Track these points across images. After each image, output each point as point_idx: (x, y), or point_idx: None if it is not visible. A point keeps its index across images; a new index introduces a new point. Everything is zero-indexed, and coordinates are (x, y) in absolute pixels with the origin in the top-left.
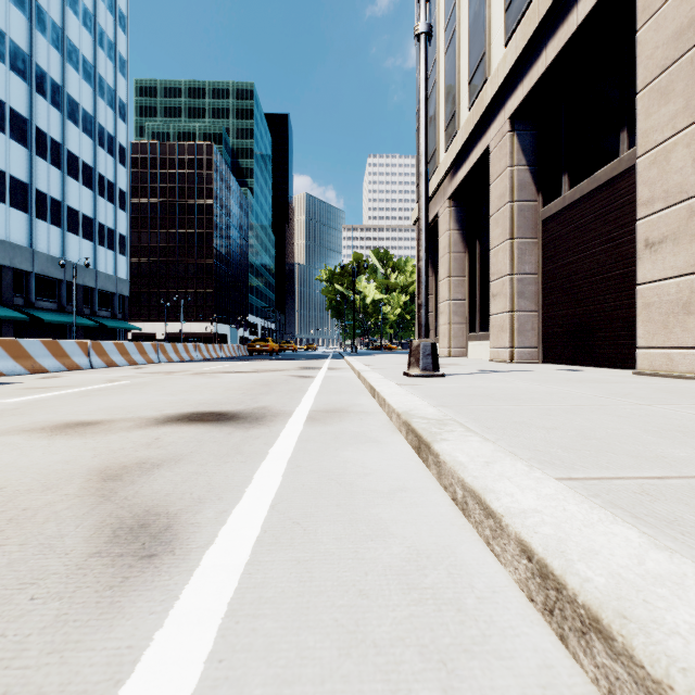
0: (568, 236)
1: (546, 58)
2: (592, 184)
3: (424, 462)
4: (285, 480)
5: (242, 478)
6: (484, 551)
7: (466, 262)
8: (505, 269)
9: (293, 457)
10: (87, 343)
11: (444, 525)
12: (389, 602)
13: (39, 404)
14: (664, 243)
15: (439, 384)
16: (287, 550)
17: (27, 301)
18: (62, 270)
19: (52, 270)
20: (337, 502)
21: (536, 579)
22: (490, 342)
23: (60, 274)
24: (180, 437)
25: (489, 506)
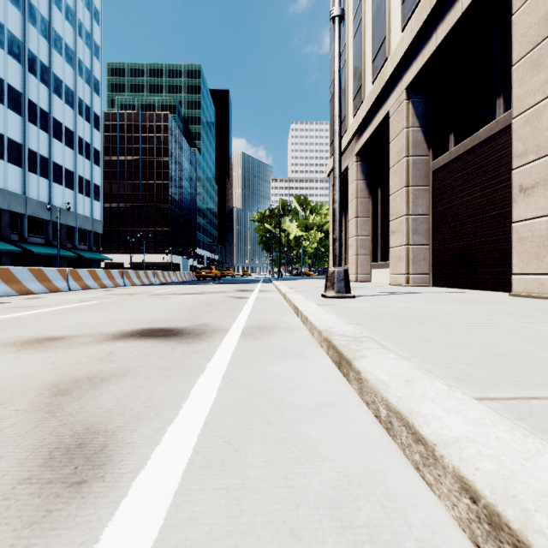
0: (454, 183)
1: (436, 39)
2: (473, 141)
3: (344, 376)
4: (219, 395)
5: (181, 392)
6: (414, 477)
7: (370, 205)
8: (402, 211)
9: (228, 371)
10: (66, 270)
11: (371, 445)
12: (323, 546)
13: (18, 321)
14: (535, 188)
15: (351, 304)
16: (217, 475)
17: (21, 237)
18: (49, 213)
19: (41, 213)
20: (267, 418)
21: (484, 525)
22: (389, 270)
23: (47, 215)
24: (131, 351)
25: (418, 432)
